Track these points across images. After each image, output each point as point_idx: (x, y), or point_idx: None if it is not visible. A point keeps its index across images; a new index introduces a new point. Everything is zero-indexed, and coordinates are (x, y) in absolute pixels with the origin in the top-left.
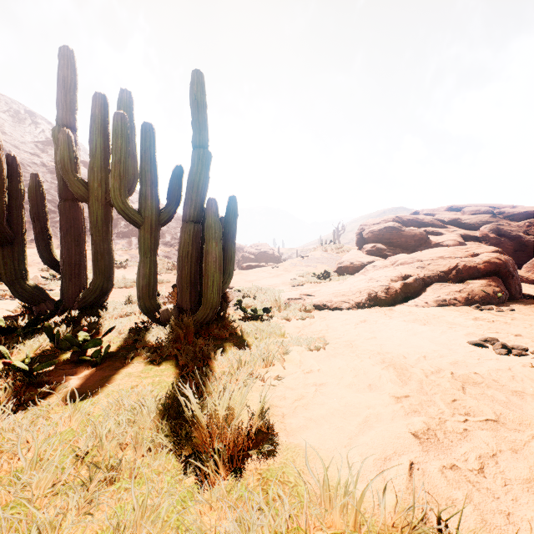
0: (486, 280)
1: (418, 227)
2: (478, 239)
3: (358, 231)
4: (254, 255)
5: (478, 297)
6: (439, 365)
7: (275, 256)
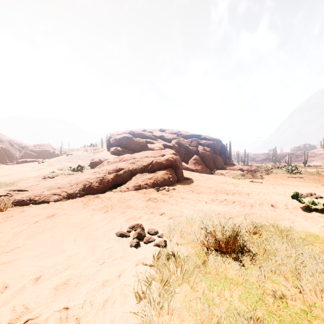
0: (166, 171)
1: (143, 138)
2: (171, 147)
3: (108, 138)
4: (36, 153)
5: (160, 181)
6: (31, 301)
7: (56, 154)
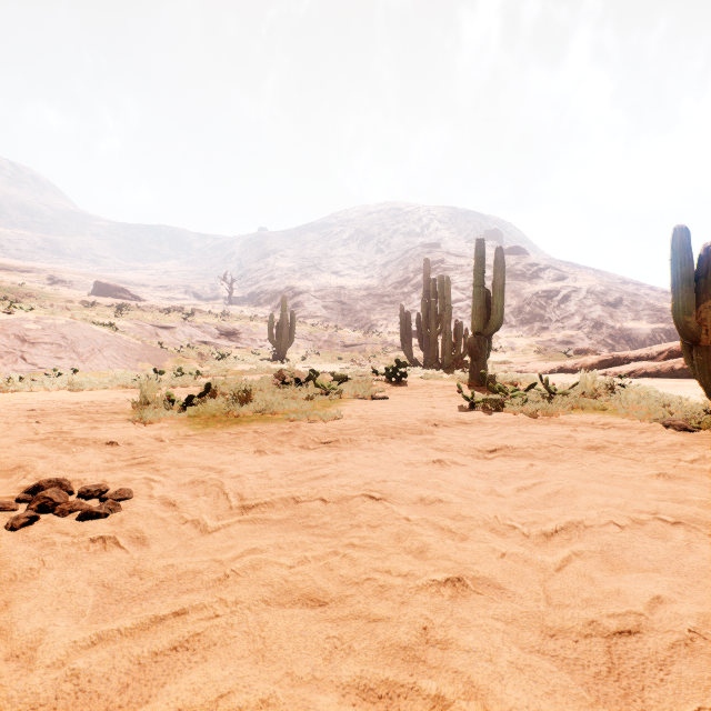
0: (681, 359)
1: None
2: None
3: None
4: None
5: (643, 371)
6: None
7: None
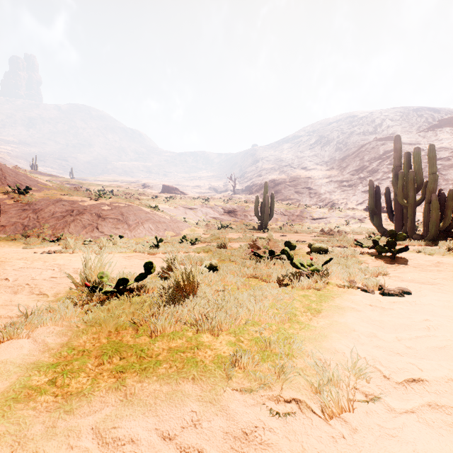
0: None
1: None
2: None
3: None
4: None
5: None
6: None
7: None
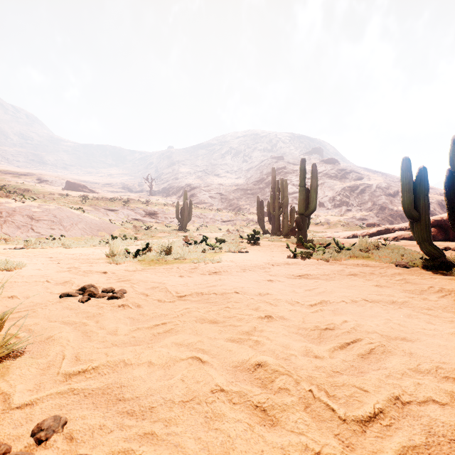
0: None
1: None
2: None
3: None
4: None
5: (402, 237)
6: None
7: None
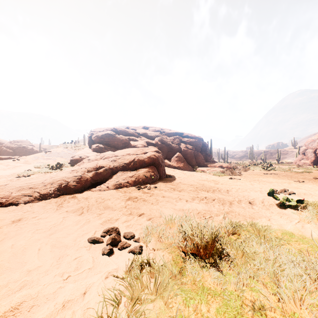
0: (148, 168)
1: (126, 135)
2: (154, 144)
3: (89, 135)
4: (12, 149)
5: (141, 180)
6: None
7: (34, 151)
